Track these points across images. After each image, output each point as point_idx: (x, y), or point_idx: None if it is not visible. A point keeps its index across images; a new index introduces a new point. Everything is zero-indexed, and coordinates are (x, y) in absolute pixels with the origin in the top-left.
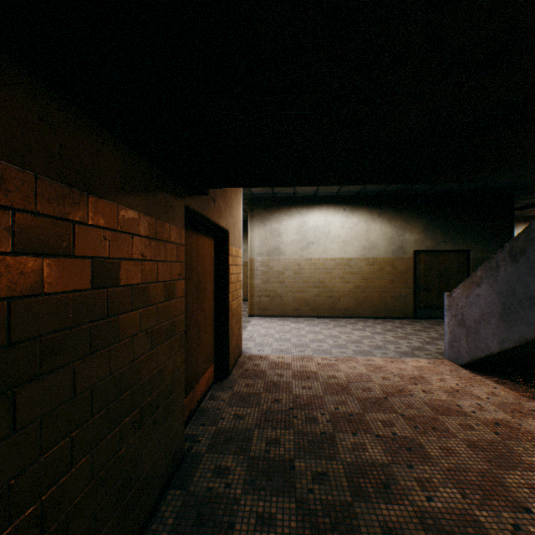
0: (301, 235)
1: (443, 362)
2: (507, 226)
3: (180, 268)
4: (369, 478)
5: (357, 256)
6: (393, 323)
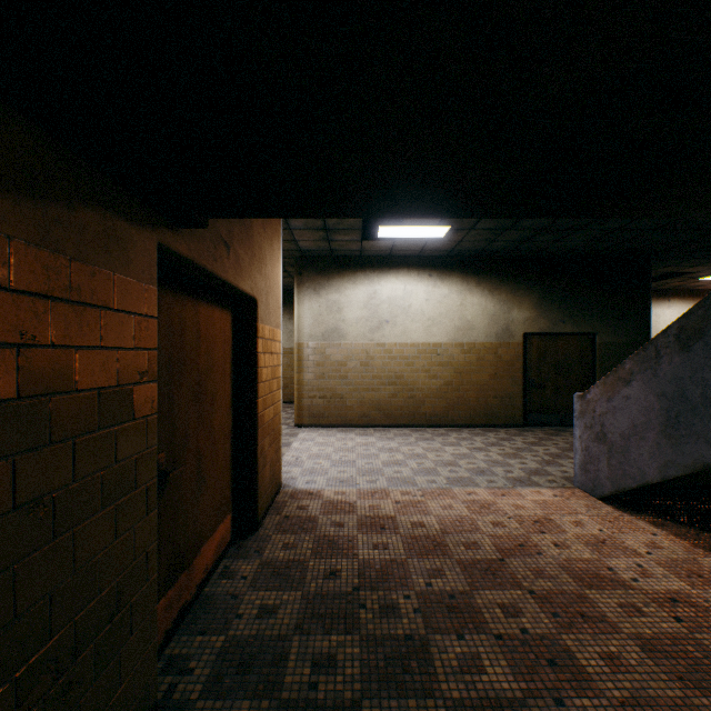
0: (370, 310)
1: (574, 493)
2: (643, 301)
3: (144, 361)
4: None
5: (448, 340)
6: (497, 433)
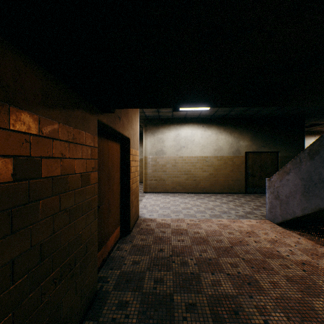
0: (176, 142)
1: (265, 221)
2: (301, 137)
3: (93, 163)
4: (224, 307)
5: (211, 155)
6: (233, 196)
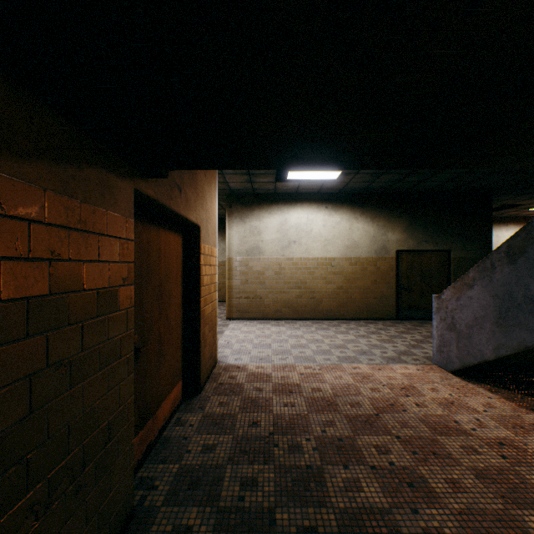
0: (282, 233)
1: (432, 368)
2: (486, 226)
3: (125, 270)
4: (367, 533)
5: (339, 255)
6: (376, 324)
